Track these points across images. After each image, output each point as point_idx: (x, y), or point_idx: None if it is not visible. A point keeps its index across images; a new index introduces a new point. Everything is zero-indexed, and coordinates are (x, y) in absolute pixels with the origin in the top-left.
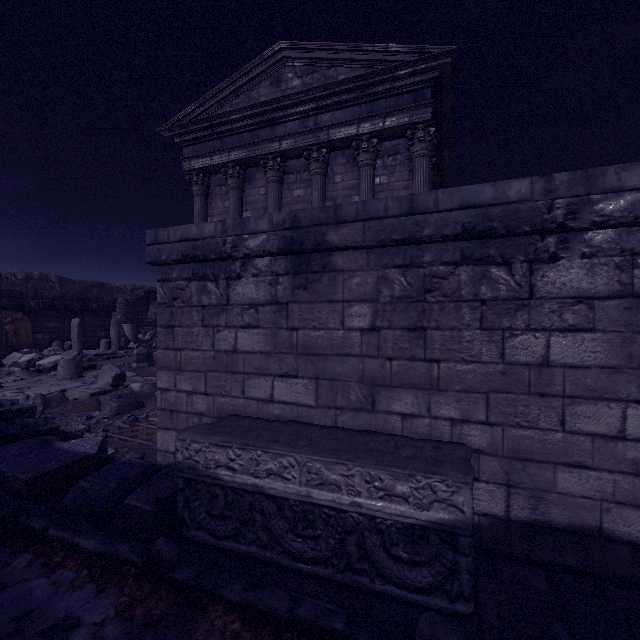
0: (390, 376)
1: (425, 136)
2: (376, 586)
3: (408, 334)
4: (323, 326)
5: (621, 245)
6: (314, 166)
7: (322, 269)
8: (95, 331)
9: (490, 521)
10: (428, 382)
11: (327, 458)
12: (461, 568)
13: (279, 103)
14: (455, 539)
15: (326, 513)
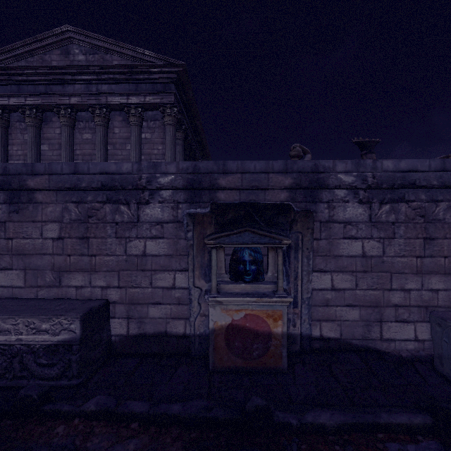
0: (70, 265)
1: (172, 112)
2: (30, 383)
3: (79, 241)
4: (29, 236)
5: (173, 198)
6: (97, 119)
7: (29, 201)
8: None
9: (120, 338)
10: (90, 267)
11: (3, 316)
12: (72, 361)
13: (67, 69)
14: (72, 348)
15: (2, 348)
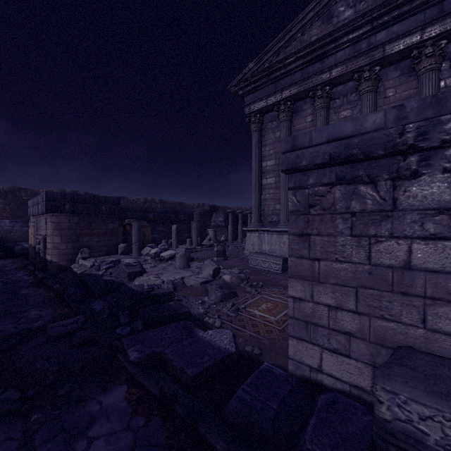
0: None
1: None
2: None
3: None
4: None
5: None
6: (365, 85)
7: None
8: (182, 233)
9: None
10: None
11: None
12: None
13: (332, 36)
14: None
15: None
